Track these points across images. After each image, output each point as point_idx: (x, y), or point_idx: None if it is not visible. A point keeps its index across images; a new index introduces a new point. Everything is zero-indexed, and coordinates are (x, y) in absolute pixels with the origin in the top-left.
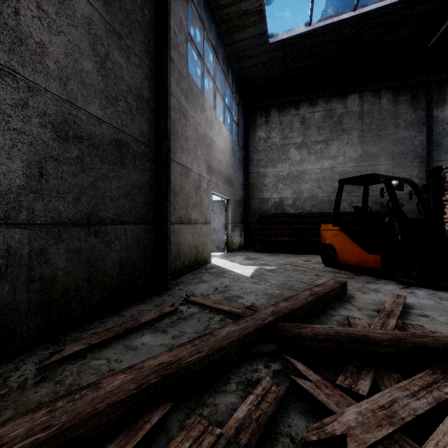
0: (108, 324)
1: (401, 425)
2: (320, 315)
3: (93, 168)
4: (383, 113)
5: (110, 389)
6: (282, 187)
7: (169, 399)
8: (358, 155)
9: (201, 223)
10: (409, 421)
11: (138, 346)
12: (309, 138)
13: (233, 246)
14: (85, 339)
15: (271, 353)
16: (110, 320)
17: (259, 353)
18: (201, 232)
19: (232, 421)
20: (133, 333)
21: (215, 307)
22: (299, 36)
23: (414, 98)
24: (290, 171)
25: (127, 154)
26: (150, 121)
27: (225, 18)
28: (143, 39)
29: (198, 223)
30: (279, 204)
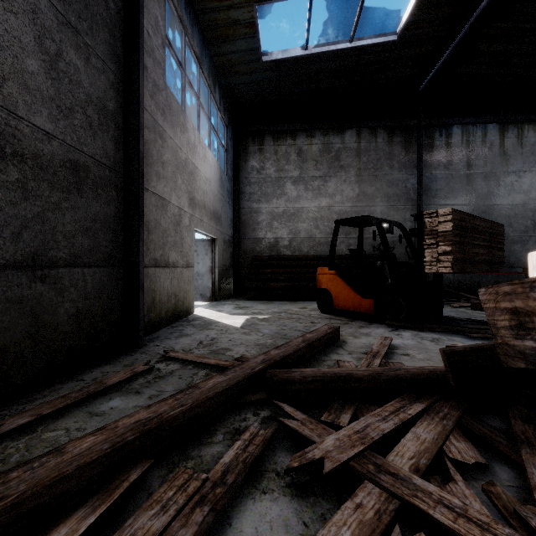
0: (62, 391)
1: (370, 444)
2: (313, 361)
3: (40, 195)
4: (379, 152)
5: (78, 452)
6: (277, 225)
7: (148, 457)
8: (356, 194)
9: (182, 266)
10: (377, 439)
11: (105, 411)
12: (307, 172)
13: (221, 294)
14: (32, 410)
15: (261, 401)
16: (64, 386)
17: (248, 403)
18: (181, 276)
19: (219, 466)
20: (97, 398)
21: (199, 362)
22: (296, 58)
23: (407, 140)
24: (286, 208)
25: (86, 179)
26: (117, 140)
27: (212, 24)
28: (107, 38)
29: (178, 266)
30: (274, 244)
